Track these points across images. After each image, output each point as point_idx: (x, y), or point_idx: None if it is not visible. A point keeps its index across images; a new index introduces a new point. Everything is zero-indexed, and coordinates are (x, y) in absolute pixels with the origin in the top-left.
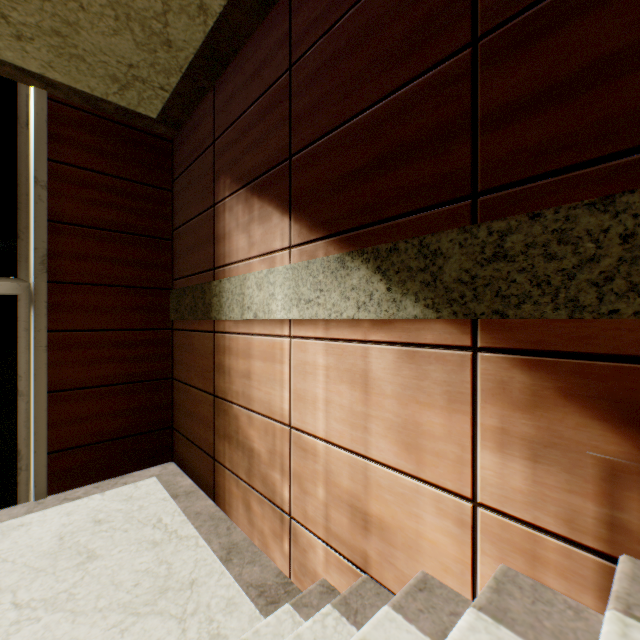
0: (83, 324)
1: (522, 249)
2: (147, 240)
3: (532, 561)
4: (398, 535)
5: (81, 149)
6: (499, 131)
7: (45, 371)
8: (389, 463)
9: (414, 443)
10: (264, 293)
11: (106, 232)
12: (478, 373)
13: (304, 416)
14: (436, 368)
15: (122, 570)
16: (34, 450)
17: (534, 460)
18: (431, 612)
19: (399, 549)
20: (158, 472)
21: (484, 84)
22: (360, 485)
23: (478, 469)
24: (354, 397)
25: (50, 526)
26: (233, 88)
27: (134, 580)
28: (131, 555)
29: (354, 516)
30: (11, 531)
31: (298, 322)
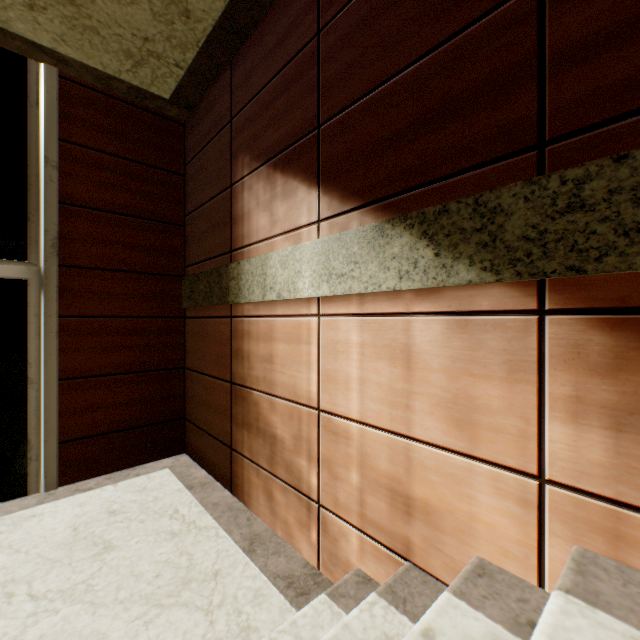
0: (94, 310)
1: (604, 196)
2: (159, 225)
3: (614, 541)
4: (447, 519)
5: (92, 129)
6: (572, 71)
7: (56, 358)
8: (436, 442)
9: (466, 419)
10: (289, 271)
11: (118, 216)
12: (546, 338)
13: (335, 398)
14: (494, 336)
15: (141, 561)
16: (45, 439)
17: (617, 429)
18: (496, 598)
19: (448, 534)
20: (171, 464)
21: (553, 22)
22: (401, 467)
23: (546, 443)
24: (394, 374)
25: (63, 517)
26: (253, 62)
27: (155, 571)
28: (149, 546)
29: (394, 501)
30: (23, 522)
31: (328, 299)
